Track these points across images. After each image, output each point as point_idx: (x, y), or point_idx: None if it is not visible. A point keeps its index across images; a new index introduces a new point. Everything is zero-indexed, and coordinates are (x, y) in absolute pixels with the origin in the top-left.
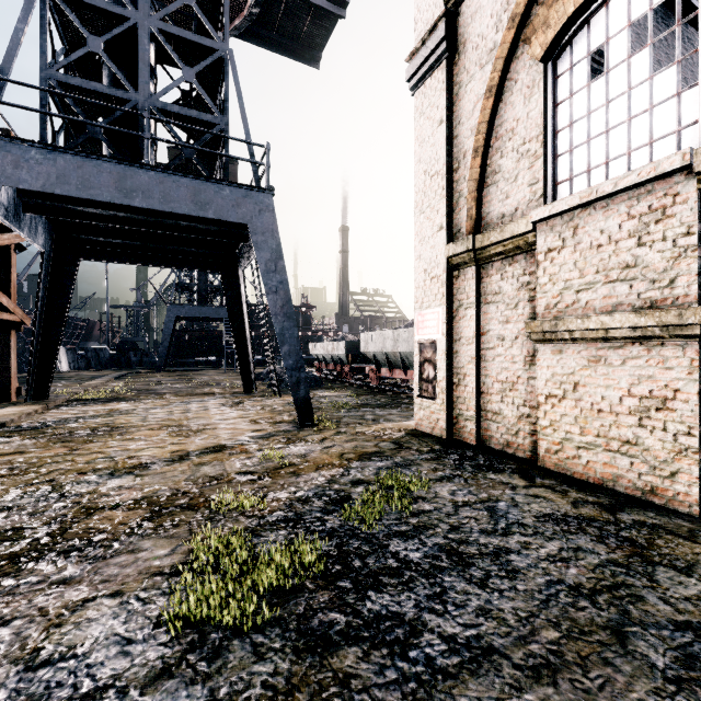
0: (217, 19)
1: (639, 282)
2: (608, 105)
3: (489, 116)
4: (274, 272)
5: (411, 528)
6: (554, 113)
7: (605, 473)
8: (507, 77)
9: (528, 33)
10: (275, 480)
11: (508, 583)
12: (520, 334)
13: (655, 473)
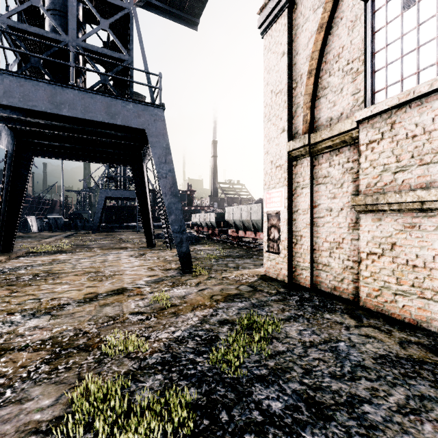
0: None
1: None
2: (419, 27)
3: (320, 46)
4: (164, 163)
5: (270, 371)
6: (372, 39)
7: (419, 316)
8: (334, 16)
9: None
10: (159, 320)
11: None
12: (345, 206)
13: None
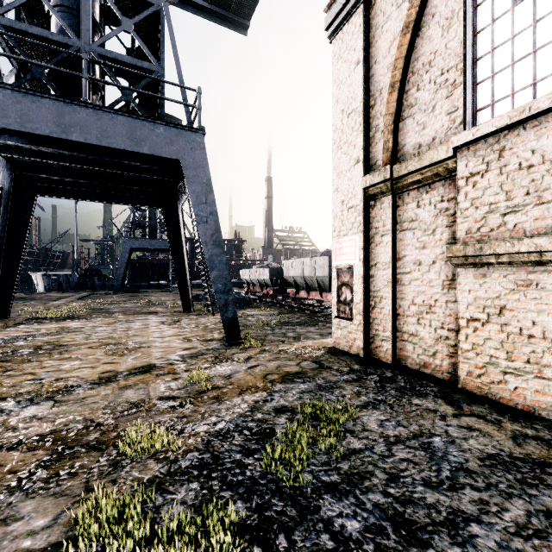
0: None
1: None
2: (535, 25)
3: (405, 51)
4: (204, 204)
5: (343, 478)
6: (474, 41)
7: (536, 401)
8: (424, 12)
9: None
10: (196, 407)
11: None
12: (438, 259)
13: None
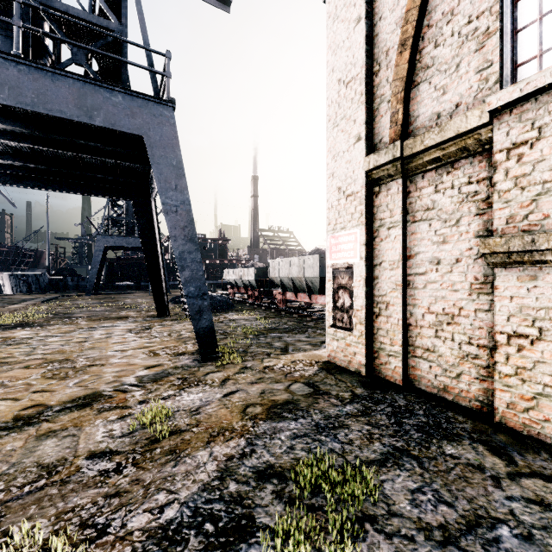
0: None
1: None
2: None
3: None
4: (174, 190)
5: None
6: None
7: None
8: None
9: None
10: (140, 472)
11: None
12: (464, 256)
13: None
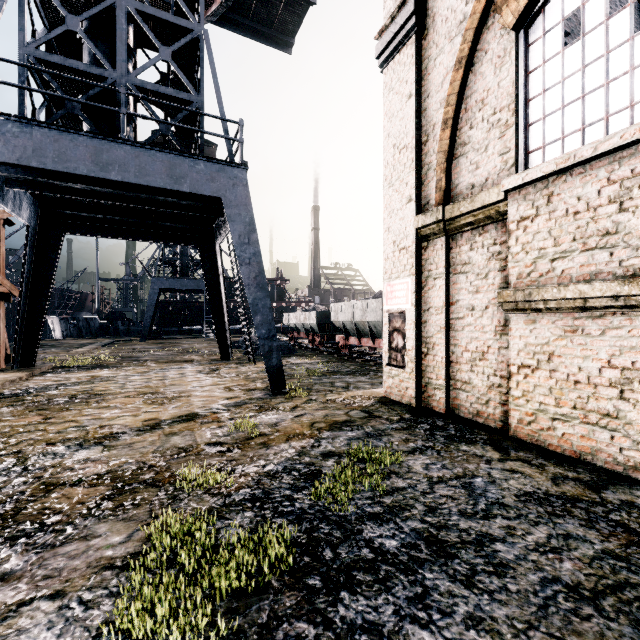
0: (193, 2)
1: (620, 249)
2: (584, 70)
3: (458, 88)
4: (247, 244)
5: (385, 509)
6: (526, 81)
7: (582, 446)
8: (477, 48)
9: (499, 2)
10: (244, 452)
11: (498, 581)
12: (491, 304)
13: (639, 448)
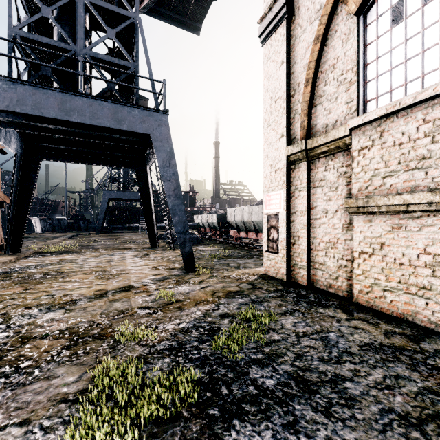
0: None
1: (433, 169)
2: (406, 43)
3: (316, 56)
4: (168, 167)
5: (265, 356)
6: (364, 51)
7: (405, 310)
8: (330, 28)
9: None
10: (165, 313)
11: (348, 411)
12: (339, 209)
13: None
